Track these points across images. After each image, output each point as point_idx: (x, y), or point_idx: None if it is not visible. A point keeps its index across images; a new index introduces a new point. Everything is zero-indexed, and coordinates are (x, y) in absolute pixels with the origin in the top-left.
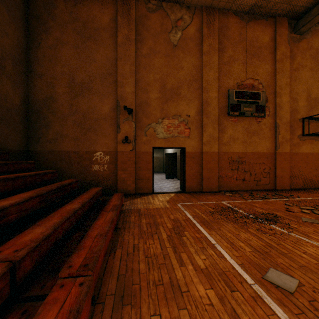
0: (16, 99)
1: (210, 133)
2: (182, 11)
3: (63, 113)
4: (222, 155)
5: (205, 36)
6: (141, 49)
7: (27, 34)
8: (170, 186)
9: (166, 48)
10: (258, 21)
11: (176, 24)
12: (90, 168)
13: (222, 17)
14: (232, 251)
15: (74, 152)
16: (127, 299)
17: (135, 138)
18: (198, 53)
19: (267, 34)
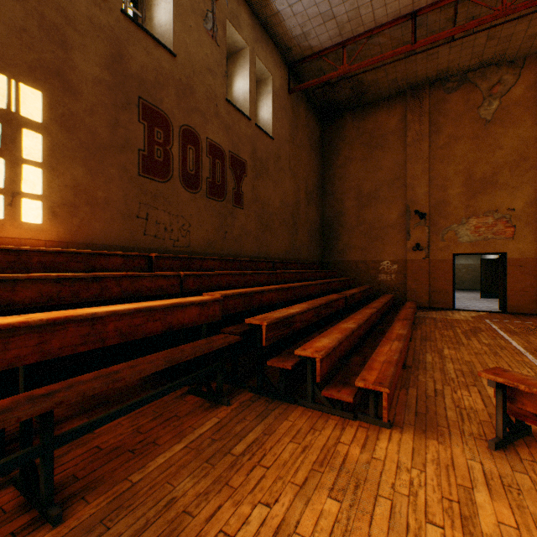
0: (317, 220)
1: None
2: (500, 71)
3: (350, 226)
4: None
5: None
6: (436, 140)
7: (321, 161)
8: (484, 306)
9: (472, 129)
10: None
11: (489, 93)
12: (377, 277)
13: None
14: (523, 343)
15: (360, 261)
16: (427, 340)
17: (428, 245)
18: (529, 119)
19: None
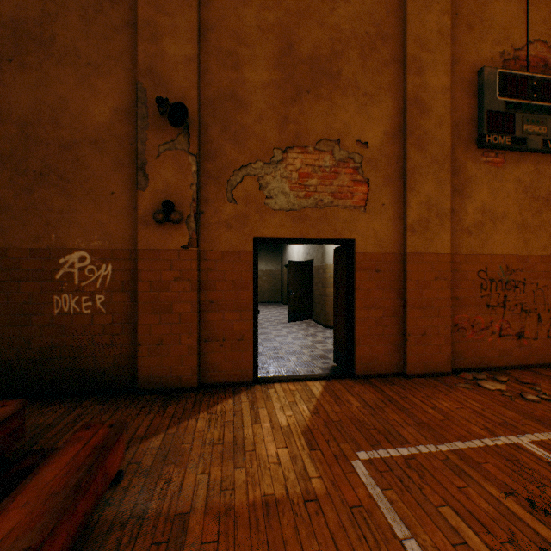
0: None
1: (427, 196)
2: None
3: None
4: (460, 264)
5: None
6: None
7: None
8: (303, 345)
9: None
10: None
11: None
12: (47, 304)
13: None
14: None
15: None
16: None
17: (197, 209)
18: None
19: None
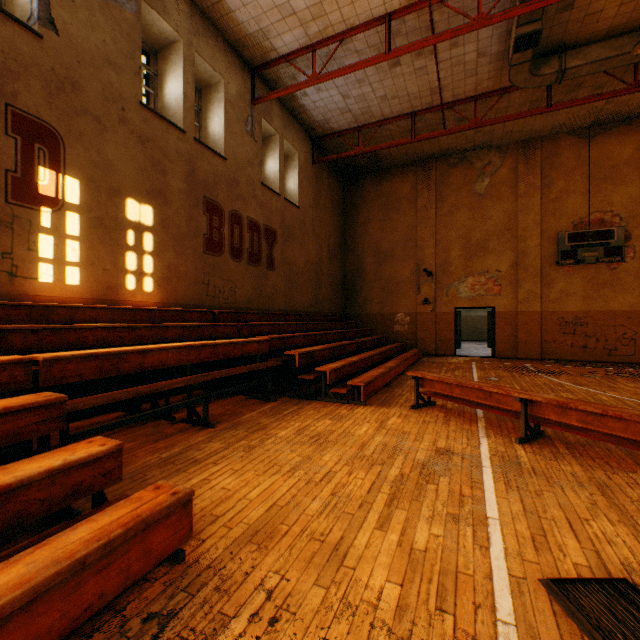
0: (339, 274)
1: (527, 289)
2: (490, 154)
3: (369, 281)
4: (547, 315)
5: (520, 175)
6: (441, 208)
7: (343, 219)
8: (484, 353)
9: (469, 201)
10: (612, 130)
11: (482, 172)
12: (392, 328)
13: (548, 144)
14: (481, 374)
15: (378, 314)
16: None
17: (435, 299)
18: (511, 196)
19: (630, 144)
